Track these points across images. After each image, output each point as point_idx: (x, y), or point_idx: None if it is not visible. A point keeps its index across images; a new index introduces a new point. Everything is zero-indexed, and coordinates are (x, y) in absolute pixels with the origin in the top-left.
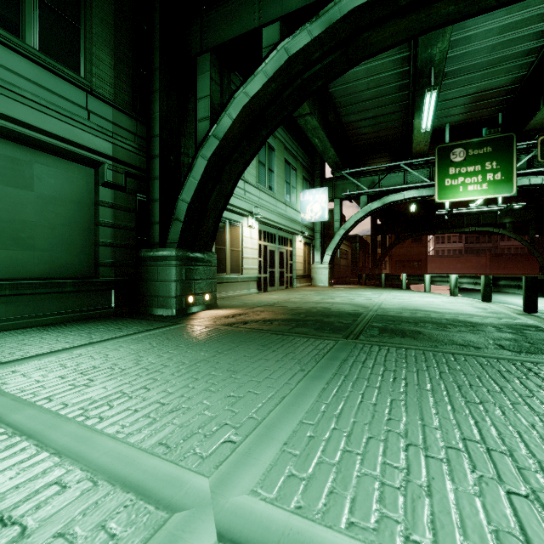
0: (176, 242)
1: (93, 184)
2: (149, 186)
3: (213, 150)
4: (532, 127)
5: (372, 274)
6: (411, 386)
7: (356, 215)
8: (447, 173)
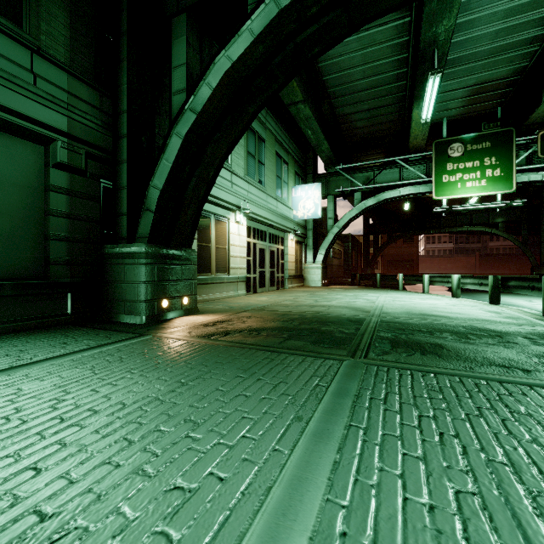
0: (147, 236)
1: (42, 166)
2: (116, 171)
3: (190, 126)
4: (533, 120)
5: (367, 274)
6: (474, 453)
7: (350, 212)
8: (445, 169)
